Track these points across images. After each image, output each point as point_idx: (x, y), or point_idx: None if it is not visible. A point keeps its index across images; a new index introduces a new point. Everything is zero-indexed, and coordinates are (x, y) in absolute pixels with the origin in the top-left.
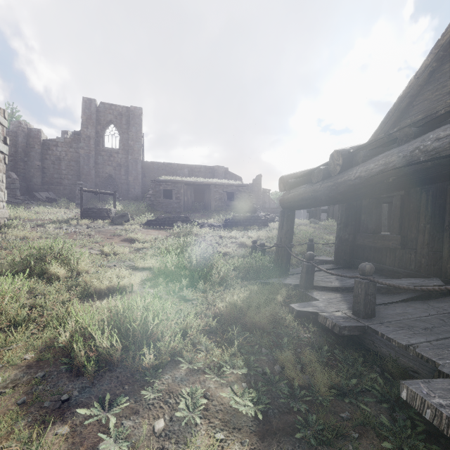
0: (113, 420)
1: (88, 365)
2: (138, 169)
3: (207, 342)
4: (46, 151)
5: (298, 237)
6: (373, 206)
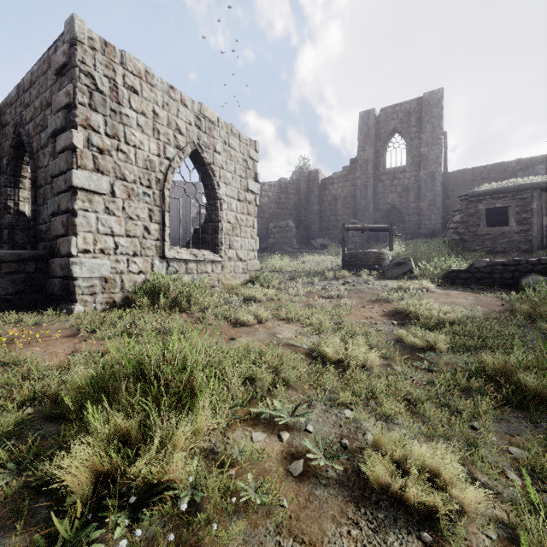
0: None
1: None
2: (435, 188)
3: None
4: (323, 192)
5: None
6: None
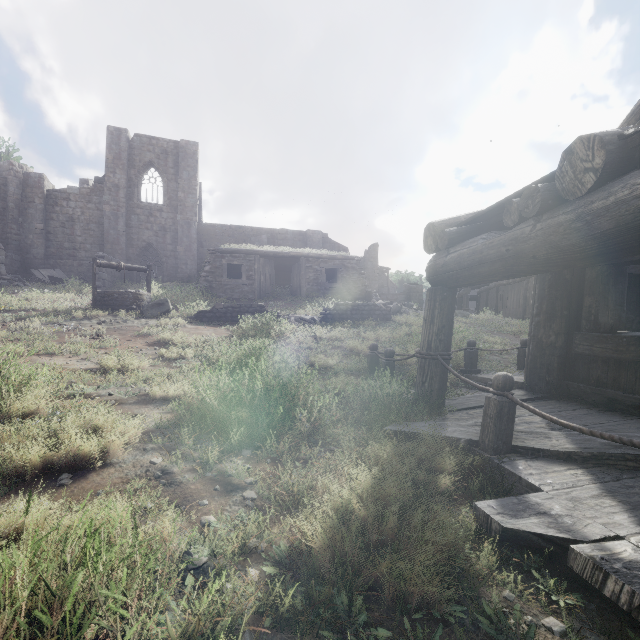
0: None
1: None
2: (191, 235)
3: None
4: (52, 207)
5: None
6: (610, 279)
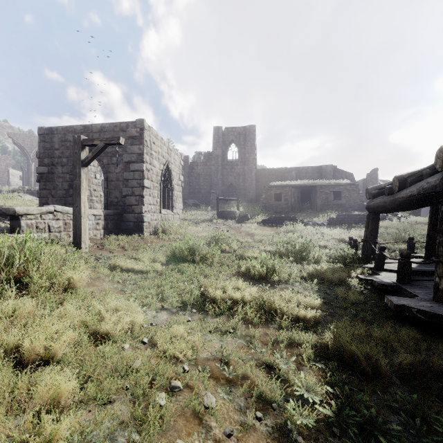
0: (267, 287)
1: (257, 273)
2: (252, 176)
3: (301, 280)
4: (191, 170)
5: (403, 235)
6: None
